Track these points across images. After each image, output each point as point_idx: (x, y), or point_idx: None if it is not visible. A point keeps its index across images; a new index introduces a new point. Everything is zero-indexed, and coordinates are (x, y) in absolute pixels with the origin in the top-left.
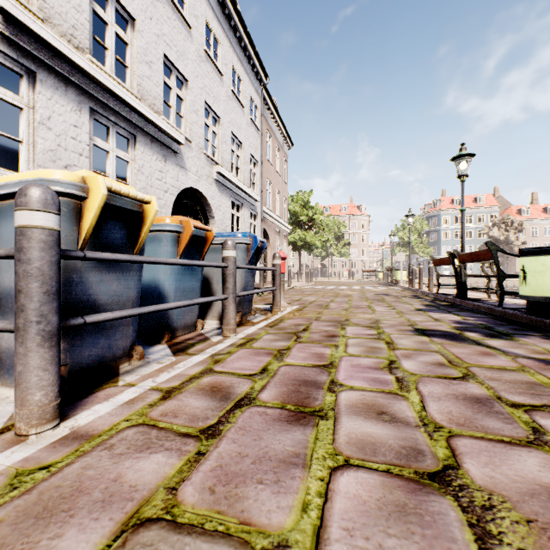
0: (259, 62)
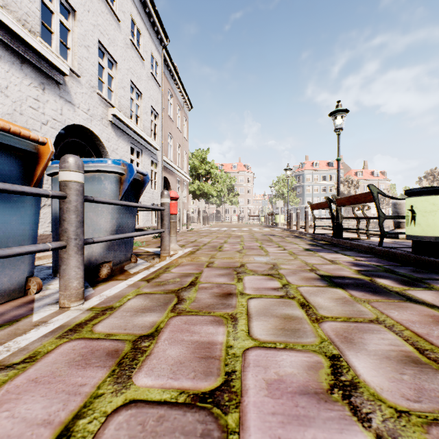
0: (160, 21)
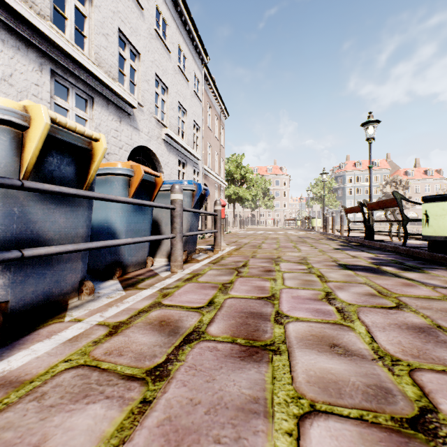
0: (201, 44)
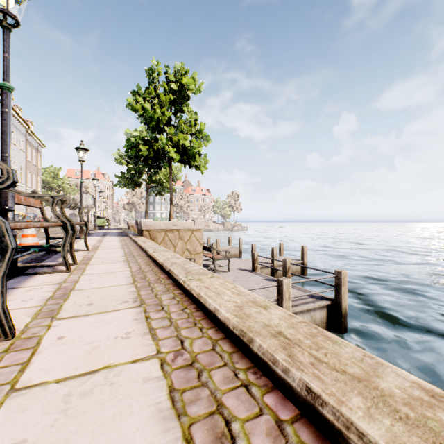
0: (26, 123)
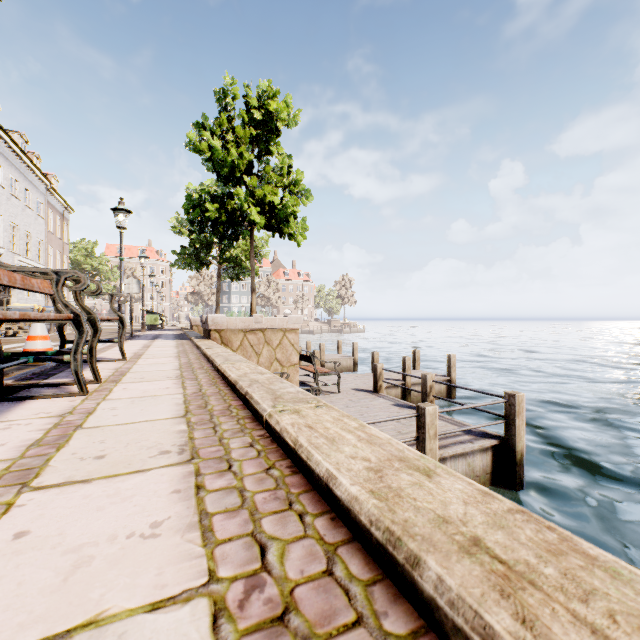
0: (46, 177)
